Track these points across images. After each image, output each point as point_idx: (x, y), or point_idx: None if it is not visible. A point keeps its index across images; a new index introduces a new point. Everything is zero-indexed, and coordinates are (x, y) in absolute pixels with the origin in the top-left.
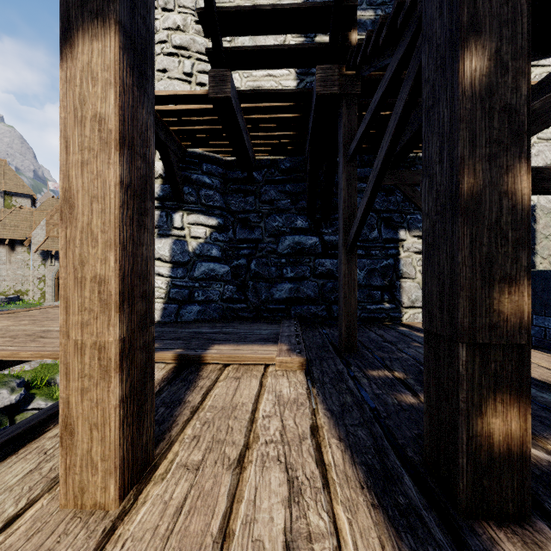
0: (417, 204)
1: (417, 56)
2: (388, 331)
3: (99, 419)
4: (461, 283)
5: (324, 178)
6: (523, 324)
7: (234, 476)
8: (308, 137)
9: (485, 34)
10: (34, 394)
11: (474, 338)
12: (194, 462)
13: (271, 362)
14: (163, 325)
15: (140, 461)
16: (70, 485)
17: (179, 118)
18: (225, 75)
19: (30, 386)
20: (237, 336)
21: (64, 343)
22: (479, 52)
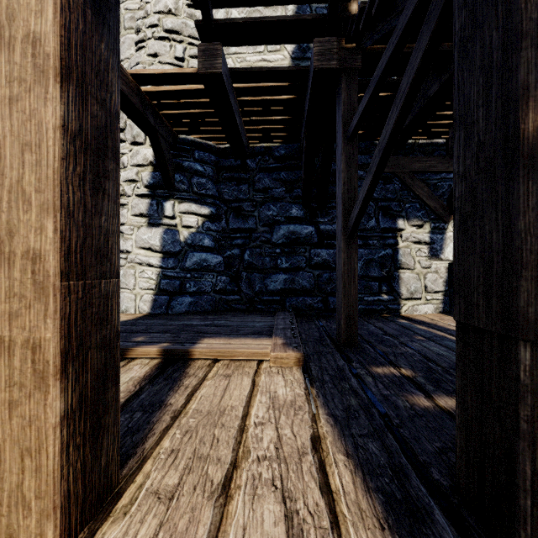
0: (417, 192)
1: None
2: (388, 324)
3: (33, 443)
4: (524, 259)
5: (320, 165)
6: None
7: (217, 509)
8: (304, 120)
9: None
10: None
11: None
12: (167, 488)
13: (265, 357)
14: (152, 317)
15: (97, 489)
16: None
17: (169, 100)
18: (215, 49)
19: None
20: (229, 328)
21: None
22: None
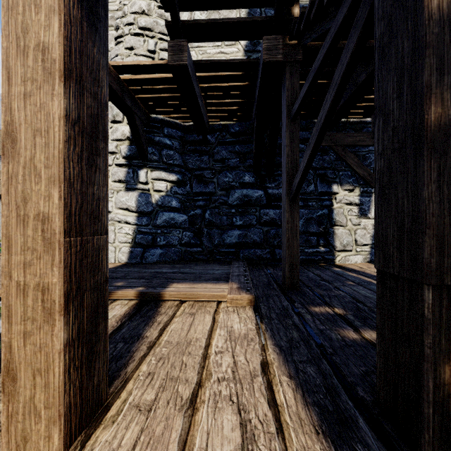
0: (348, 162)
1: (367, 1)
2: (324, 271)
3: (42, 365)
4: (428, 221)
5: (268, 139)
6: None
7: (186, 418)
8: (255, 103)
9: None
10: None
11: (442, 280)
12: (146, 402)
13: (223, 299)
14: (129, 265)
15: (91, 403)
16: (12, 433)
17: (143, 86)
18: (182, 45)
19: None
20: (193, 275)
21: (6, 285)
22: None
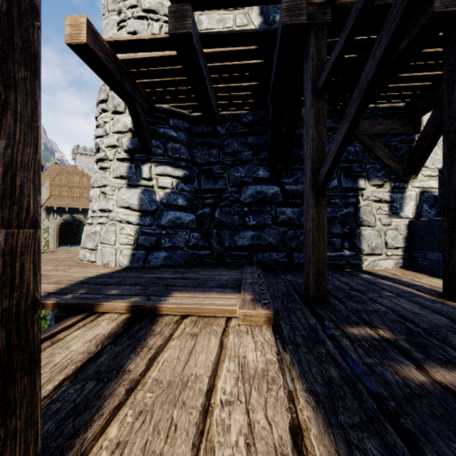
0: (377, 154)
1: None
2: (352, 279)
3: None
4: None
5: (285, 128)
6: None
7: None
8: (271, 85)
9: None
10: None
11: None
12: None
13: (233, 314)
14: (130, 270)
15: None
16: None
17: (144, 69)
18: (185, 10)
19: None
20: (199, 282)
21: None
22: None
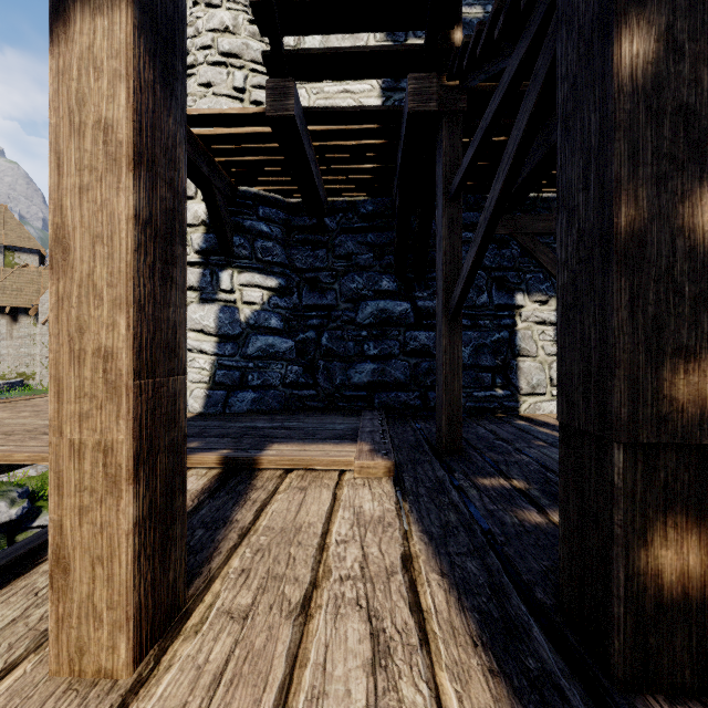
0: (540, 259)
1: (549, 47)
2: (502, 426)
3: (104, 551)
4: (617, 358)
5: (417, 225)
6: (705, 415)
7: (296, 628)
8: (397, 171)
9: (651, 3)
10: (40, 508)
11: (636, 436)
12: (240, 608)
13: (348, 466)
14: (206, 417)
15: (165, 606)
16: (63, 643)
17: (227, 145)
18: (287, 86)
19: (36, 497)
20: (303, 432)
21: (55, 443)
22: (642, 30)
